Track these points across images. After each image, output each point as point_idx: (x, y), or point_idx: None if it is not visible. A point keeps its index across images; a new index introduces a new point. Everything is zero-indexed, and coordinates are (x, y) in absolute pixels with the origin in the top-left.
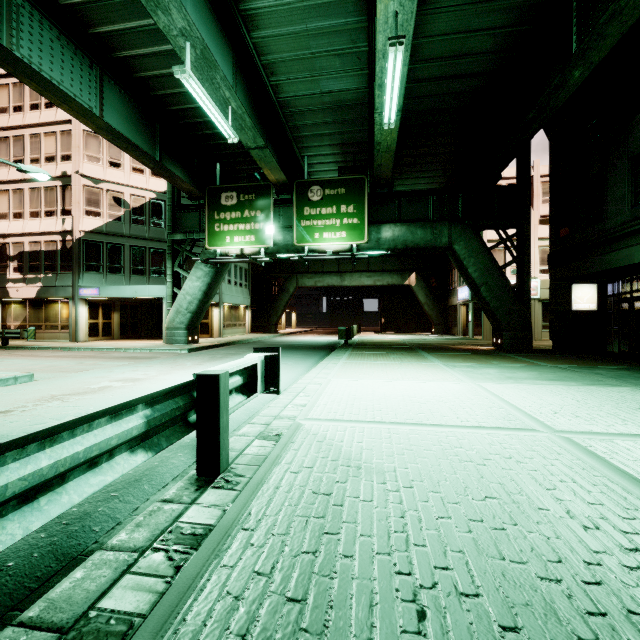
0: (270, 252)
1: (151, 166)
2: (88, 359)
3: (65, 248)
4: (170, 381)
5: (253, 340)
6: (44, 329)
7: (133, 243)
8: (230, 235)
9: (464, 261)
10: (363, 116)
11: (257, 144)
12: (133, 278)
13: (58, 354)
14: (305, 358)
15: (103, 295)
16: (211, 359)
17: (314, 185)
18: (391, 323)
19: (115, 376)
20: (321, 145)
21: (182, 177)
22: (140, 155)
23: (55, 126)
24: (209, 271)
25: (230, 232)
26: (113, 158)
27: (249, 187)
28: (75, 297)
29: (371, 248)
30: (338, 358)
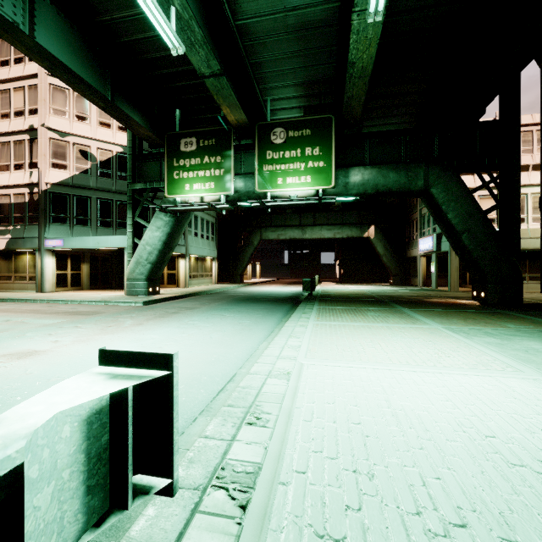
0: (231, 200)
1: (101, 105)
2: (23, 315)
3: (32, 200)
4: (71, 358)
5: (217, 290)
6: (13, 280)
7: (100, 196)
8: (189, 182)
9: (443, 206)
10: (331, 44)
11: (212, 70)
12: (100, 230)
13: (3, 307)
14: (266, 315)
15: (67, 246)
16: (159, 315)
17: (277, 127)
18: (350, 274)
19: (11, 346)
20: (284, 86)
21: (139, 122)
22: (86, 90)
23: (23, 81)
24: (169, 220)
25: (189, 179)
26: (80, 112)
27: (209, 132)
28: (41, 248)
29: (338, 193)
30: (306, 317)
